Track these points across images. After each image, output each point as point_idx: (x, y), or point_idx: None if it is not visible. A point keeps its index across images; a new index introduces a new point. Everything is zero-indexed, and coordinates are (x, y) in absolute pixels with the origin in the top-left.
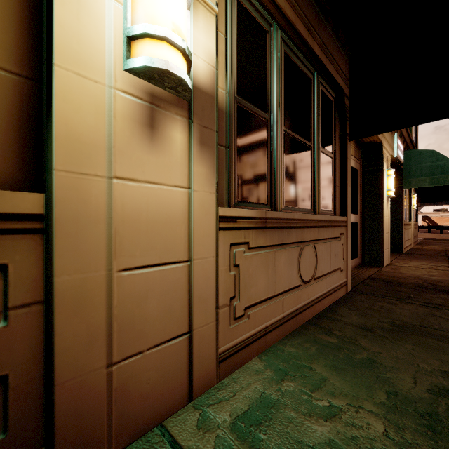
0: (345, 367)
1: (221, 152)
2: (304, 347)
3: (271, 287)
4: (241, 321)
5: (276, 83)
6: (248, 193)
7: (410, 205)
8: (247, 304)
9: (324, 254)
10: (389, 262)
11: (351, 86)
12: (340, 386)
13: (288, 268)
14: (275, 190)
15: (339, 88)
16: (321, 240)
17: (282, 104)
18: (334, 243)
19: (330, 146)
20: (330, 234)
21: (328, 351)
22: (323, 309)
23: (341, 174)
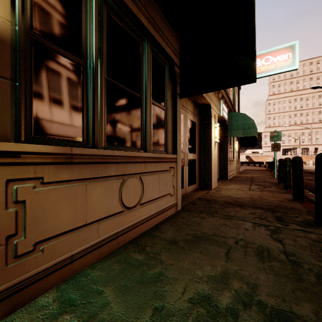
0: (134, 285)
1: (3, 84)
2: (111, 268)
3: (81, 218)
4: (29, 257)
5: (95, 36)
6: (51, 130)
7: (234, 148)
8: (39, 238)
9: (152, 183)
10: (217, 186)
11: (181, 58)
12: (117, 309)
13: (106, 198)
14: (94, 130)
15: (170, 58)
16: (149, 173)
17: (104, 56)
18: (164, 175)
19: (162, 101)
20: (159, 168)
21: (130, 269)
22: (151, 227)
23: (173, 123)
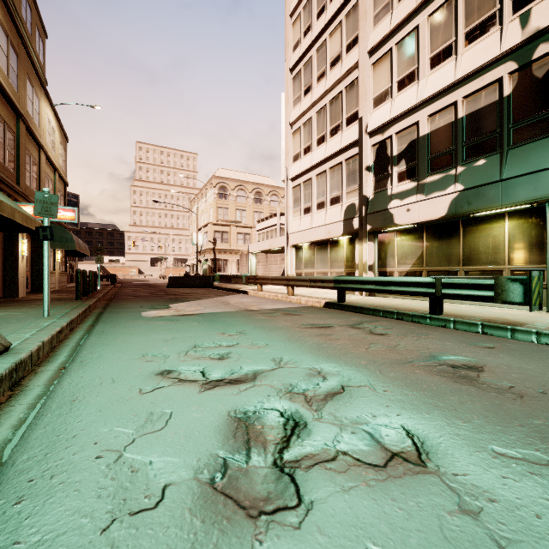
0: None
1: None
2: None
3: None
4: None
5: None
6: None
7: (55, 259)
8: None
9: None
10: (26, 295)
11: None
12: None
13: None
14: None
15: None
16: None
17: None
18: None
19: None
20: None
21: None
22: None
23: None
